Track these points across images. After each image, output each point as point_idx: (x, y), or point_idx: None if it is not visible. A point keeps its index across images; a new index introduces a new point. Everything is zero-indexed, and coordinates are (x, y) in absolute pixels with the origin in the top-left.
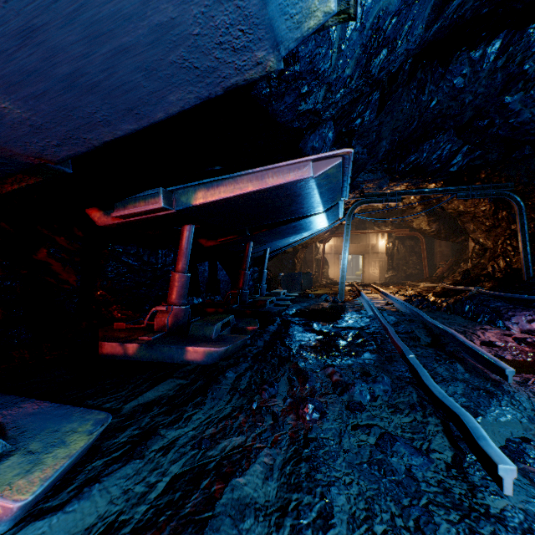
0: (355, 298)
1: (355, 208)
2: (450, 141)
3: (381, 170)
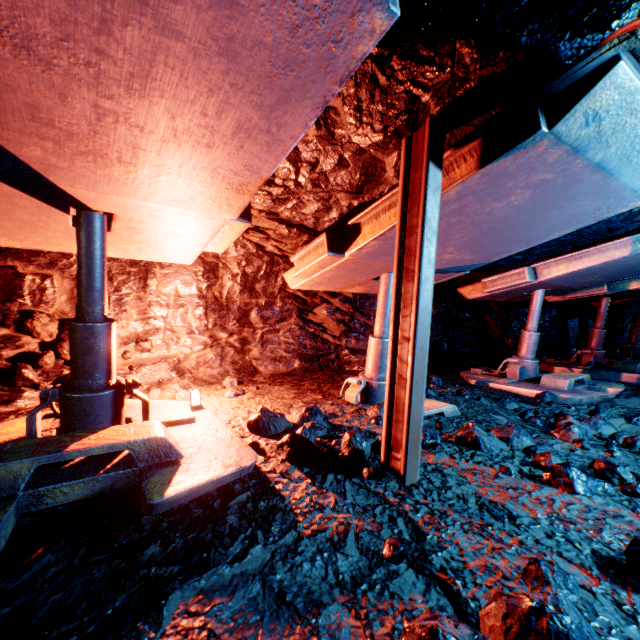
0: None
1: None
2: None
3: None
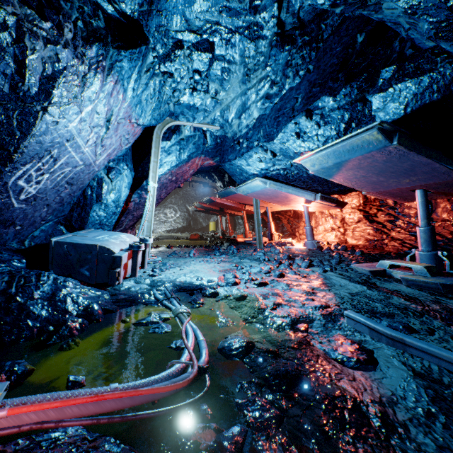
0: None
1: None
2: None
3: None
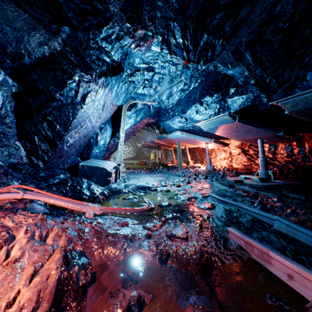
0: None
1: None
2: None
3: None
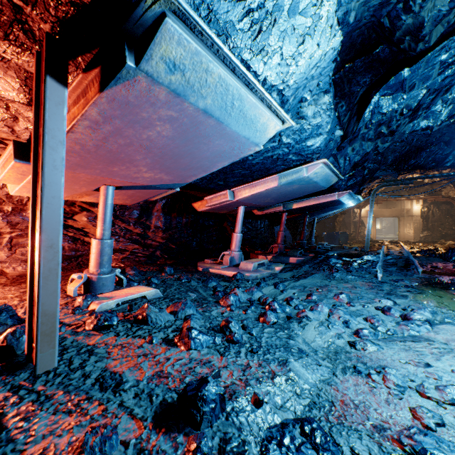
0: (378, 250)
1: (377, 190)
2: (441, 149)
3: (391, 169)
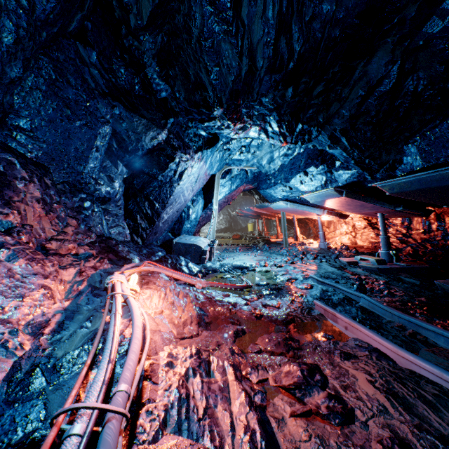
0: None
1: None
2: None
3: None
